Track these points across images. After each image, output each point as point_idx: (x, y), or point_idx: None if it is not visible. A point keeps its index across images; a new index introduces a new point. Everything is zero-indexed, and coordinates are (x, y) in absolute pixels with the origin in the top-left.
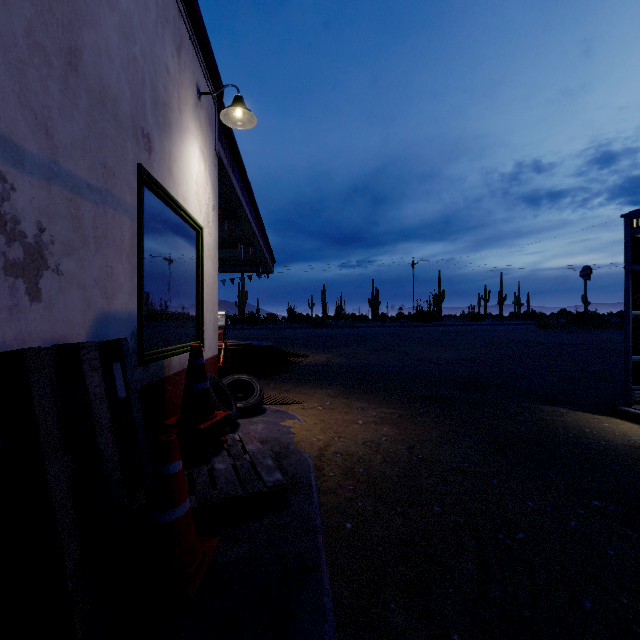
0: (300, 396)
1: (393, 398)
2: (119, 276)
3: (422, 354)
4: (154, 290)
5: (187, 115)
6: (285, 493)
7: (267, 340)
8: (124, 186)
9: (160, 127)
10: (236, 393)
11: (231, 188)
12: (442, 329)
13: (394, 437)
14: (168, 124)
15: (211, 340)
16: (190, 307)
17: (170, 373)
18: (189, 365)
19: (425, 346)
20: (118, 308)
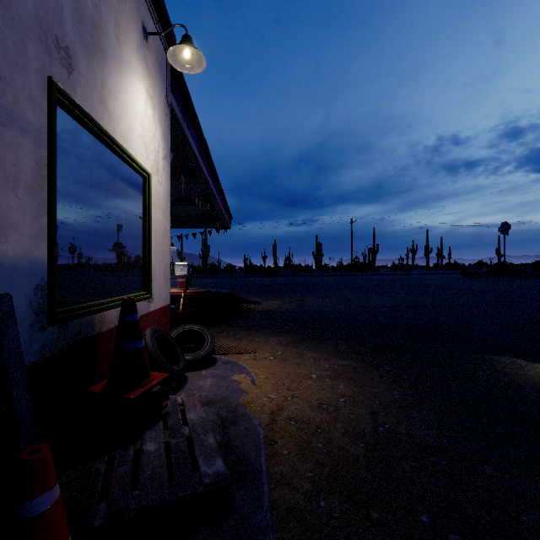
0: (252, 345)
1: (344, 347)
2: (11, 212)
3: (364, 301)
4: (80, 235)
5: (129, 50)
6: (227, 491)
7: (225, 287)
8: (21, 98)
9: (87, 47)
10: (187, 343)
11: (186, 143)
12: (378, 278)
13: (353, 398)
14: (100, 49)
15: (161, 290)
16: (135, 256)
17: (103, 329)
18: (119, 322)
19: (366, 293)
20: (9, 254)
